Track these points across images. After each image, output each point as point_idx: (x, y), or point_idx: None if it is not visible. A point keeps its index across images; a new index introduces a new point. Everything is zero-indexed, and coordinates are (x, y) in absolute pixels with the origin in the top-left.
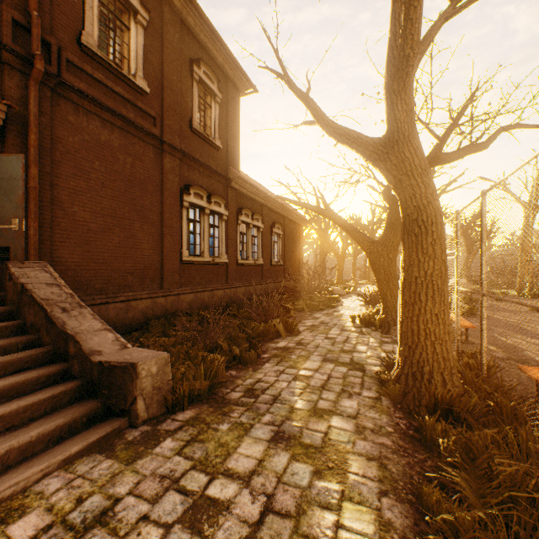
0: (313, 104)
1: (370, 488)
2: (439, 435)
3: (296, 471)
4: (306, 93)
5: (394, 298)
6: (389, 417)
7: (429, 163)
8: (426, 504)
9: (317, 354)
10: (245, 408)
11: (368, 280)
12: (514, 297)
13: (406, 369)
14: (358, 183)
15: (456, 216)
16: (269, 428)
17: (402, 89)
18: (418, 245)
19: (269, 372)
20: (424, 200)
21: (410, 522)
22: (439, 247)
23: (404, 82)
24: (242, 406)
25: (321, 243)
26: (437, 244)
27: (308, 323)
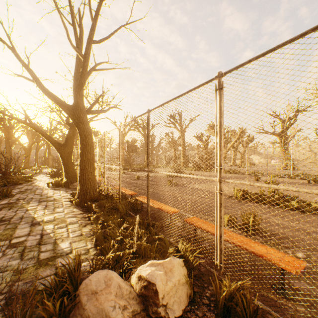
0: (34, 75)
1: (75, 221)
2: (93, 207)
3: (48, 227)
4: (28, 65)
5: (71, 171)
6: (77, 209)
7: (87, 113)
8: (91, 218)
9: (34, 201)
10: (6, 224)
11: (48, 165)
12: (118, 170)
13: (81, 193)
14: (52, 112)
15: (97, 132)
16: (27, 224)
17: (80, 91)
18: (85, 149)
19: (7, 213)
20: (87, 133)
21: (87, 222)
22: (92, 150)
23: (81, 90)
24: (3, 225)
25: (7, 139)
26: (92, 149)
27: (16, 191)
